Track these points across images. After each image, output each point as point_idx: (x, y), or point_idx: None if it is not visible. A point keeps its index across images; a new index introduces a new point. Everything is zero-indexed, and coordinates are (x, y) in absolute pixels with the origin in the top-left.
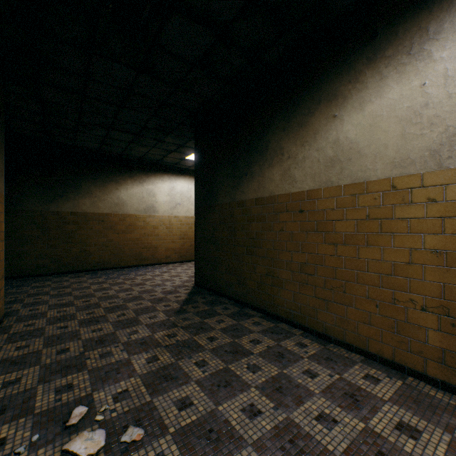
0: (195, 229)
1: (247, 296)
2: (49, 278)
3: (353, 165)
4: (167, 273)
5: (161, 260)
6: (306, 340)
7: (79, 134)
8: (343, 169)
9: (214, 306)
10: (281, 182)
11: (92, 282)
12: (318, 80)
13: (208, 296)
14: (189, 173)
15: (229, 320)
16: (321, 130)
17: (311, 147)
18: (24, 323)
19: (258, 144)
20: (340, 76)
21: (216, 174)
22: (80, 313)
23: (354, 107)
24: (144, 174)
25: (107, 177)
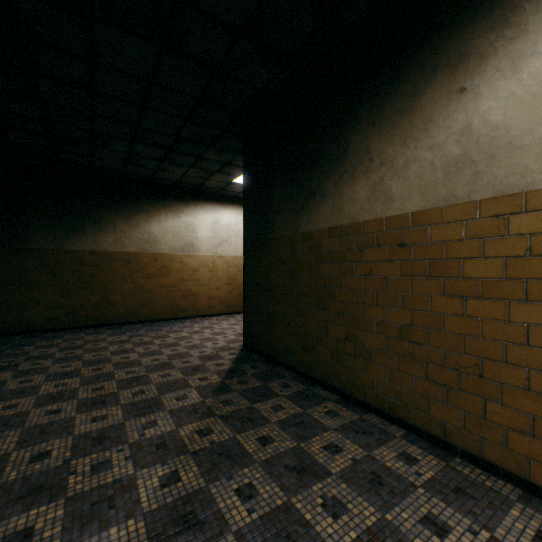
0: (244, 272)
1: (316, 369)
2: (61, 334)
3: (498, 166)
4: (208, 329)
5: (202, 311)
6: (414, 448)
7: (96, 150)
8: (478, 174)
9: (269, 380)
10: (368, 202)
11: (112, 341)
12: (431, 37)
13: (260, 365)
14: (238, 201)
15: (290, 406)
16: (438, 115)
17: (420, 145)
18: (5, 404)
19: (333, 150)
20: (474, 23)
21: (271, 197)
22: (84, 389)
23: (501, 70)
24: (182, 203)
25: (135, 206)
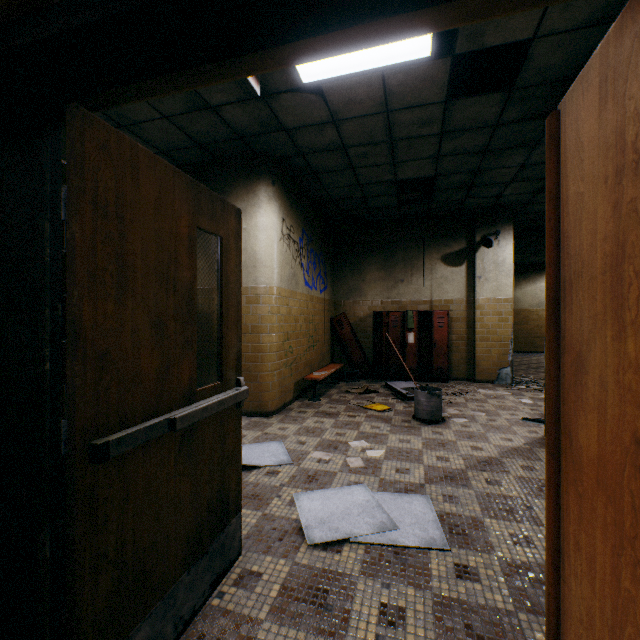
0: None
1: None
2: None
3: None
4: None
5: None
6: None
7: None
8: None
9: None
10: None
11: None
12: None
13: None
14: None
15: None
16: None
17: None
18: None
19: None
20: None
21: None
22: None
23: None
24: (537, 274)
25: None
